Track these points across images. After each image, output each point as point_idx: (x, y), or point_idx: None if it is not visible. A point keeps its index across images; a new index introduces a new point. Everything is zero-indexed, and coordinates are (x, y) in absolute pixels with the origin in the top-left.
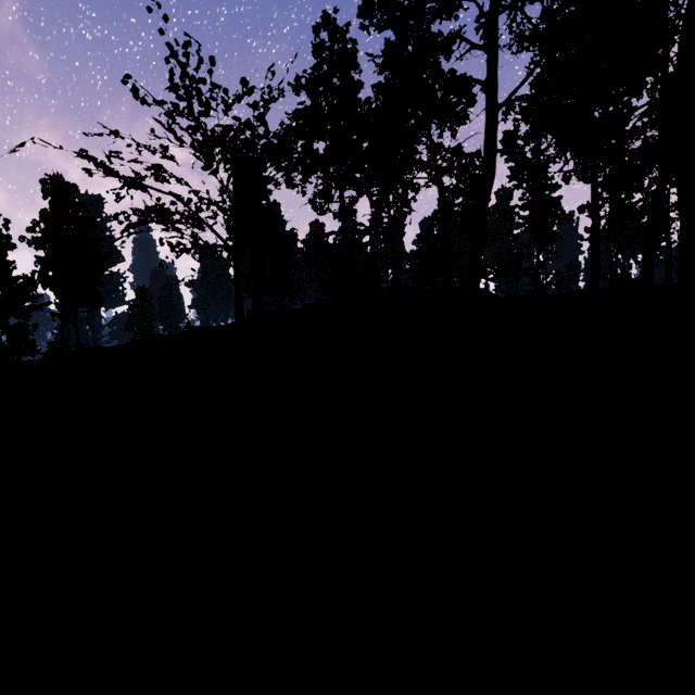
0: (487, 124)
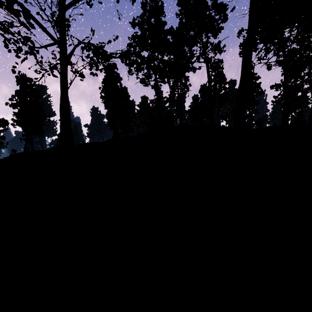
0: None
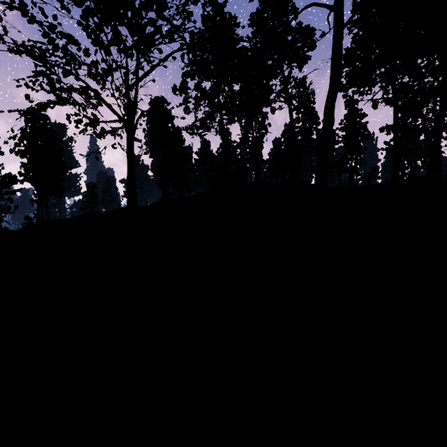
0: (334, 39)
